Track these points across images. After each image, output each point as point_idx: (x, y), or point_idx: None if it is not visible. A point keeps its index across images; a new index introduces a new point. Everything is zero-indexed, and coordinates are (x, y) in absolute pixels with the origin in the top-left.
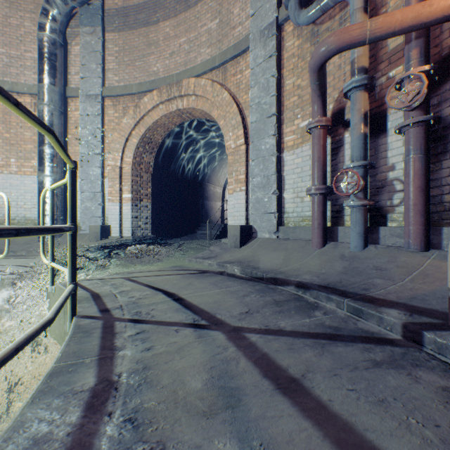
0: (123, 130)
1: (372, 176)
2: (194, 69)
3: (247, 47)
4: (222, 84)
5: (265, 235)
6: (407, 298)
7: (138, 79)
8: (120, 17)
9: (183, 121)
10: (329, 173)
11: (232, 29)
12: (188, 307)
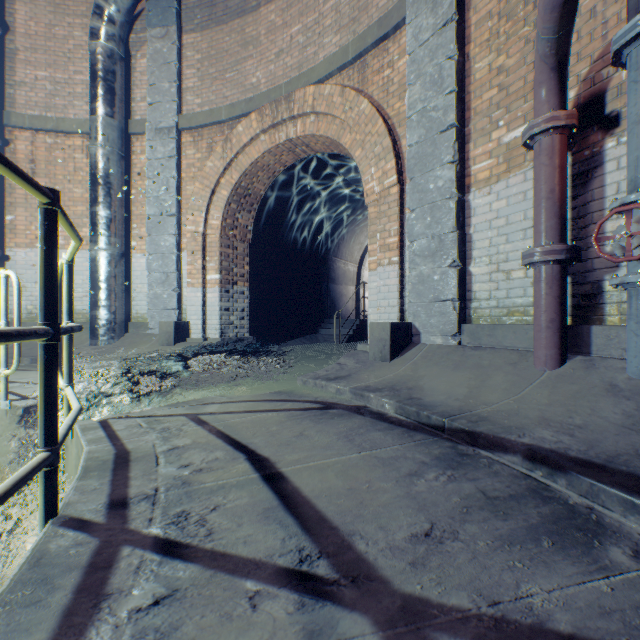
0: (207, 178)
1: None
2: (313, 71)
3: (401, 19)
4: (358, 89)
5: (435, 339)
6: None
7: (229, 98)
8: (203, 8)
9: (297, 159)
10: (567, 222)
11: None
12: (290, 506)
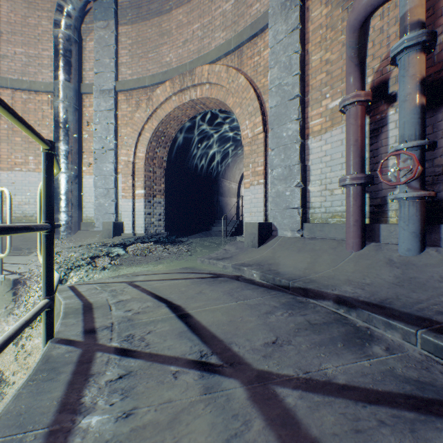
0: (136, 124)
1: (428, 160)
2: (208, 55)
3: (265, 24)
4: (238, 68)
5: (287, 233)
6: None
7: (150, 71)
8: (133, 9)
9: (197, 113)
10: (367, 159)
11: (249, 7)
12: (194, 330)
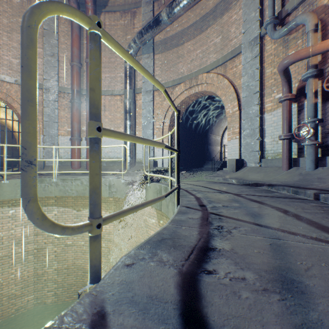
0: (164, 108)
1: (322, 126)
2: (205, 68)
3: (239, 52)
4: (223, 74)
5: (252, 164)
6: (325, 188)
7: (172, 78)
8: (162, 45)
9: (198, 98)
10: (295, 125)
11: (230, 41)
12: (213, 189)
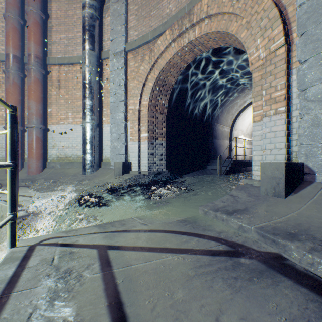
0: (140, 76)
1: None
2: None
3: None
4: None
5: None
6: None
7: (152, 27)
8: None
9: (195, 57)
10: None
11: None
12: None
